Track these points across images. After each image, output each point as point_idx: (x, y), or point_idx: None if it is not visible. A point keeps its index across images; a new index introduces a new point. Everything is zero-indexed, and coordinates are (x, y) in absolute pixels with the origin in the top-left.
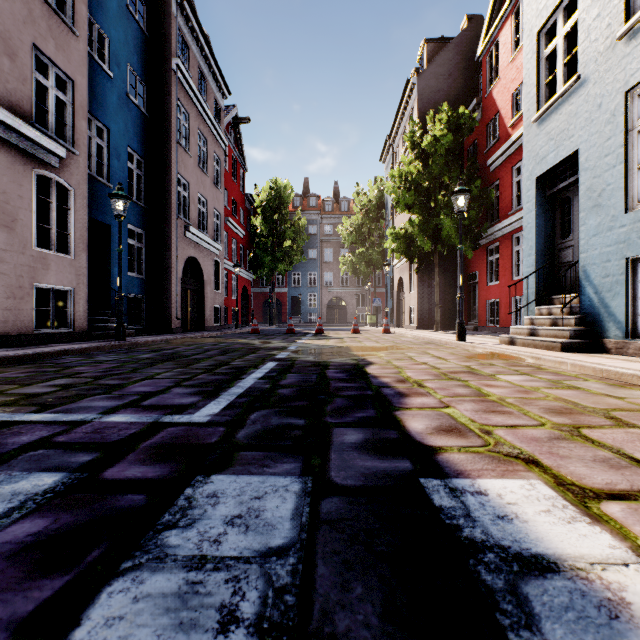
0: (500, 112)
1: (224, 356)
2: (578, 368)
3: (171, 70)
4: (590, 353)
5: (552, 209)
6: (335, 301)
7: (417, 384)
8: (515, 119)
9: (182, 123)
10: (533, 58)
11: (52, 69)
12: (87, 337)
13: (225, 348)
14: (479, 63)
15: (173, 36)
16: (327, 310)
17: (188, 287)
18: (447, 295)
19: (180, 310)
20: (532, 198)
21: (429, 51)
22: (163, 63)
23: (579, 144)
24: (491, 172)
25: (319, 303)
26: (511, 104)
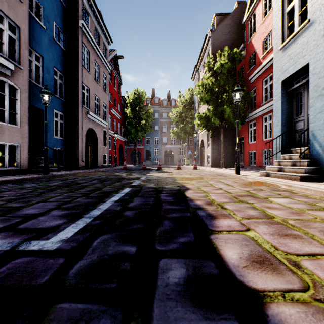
0: (256, 51)
1: (101, 184)
2: (319, 193)
3: (79, 27)
4: (318, 182)
5: (290, 99)
6: (168, 152)
7: (220, 206)
8: (264, 54)
9: (85, 56)
10: (279, 13)
11: (6, 19)
12: (28, 172)
13: (104, 178)
14: (244, 26)
15: (80, 8)
16: (164, 157)
17: (89, 144)
18: (227, 149)
19: (84, 157)
20: (279, 93)
21: (217, 20)
22: (74, 23)
23: (309, 59)
24: (251, 83)
25: (160, 153)
26: (262, 46)
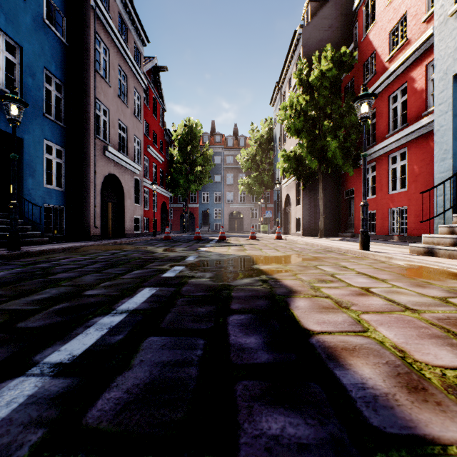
0: (377, 50)
1: (97, 274)
2: None
3: (89, 6)
4: None
5: None
6: (235, 214)
7: None
8: (393, 53)
9: (102, 56)
10: None
11: None
12: None
13: (117, 259)
14: (353, 18)
15: None
16: (229, 221)
17: (109, 200)
18: (327, 208)
19: (99, 220)
20: (448, 98)
21: (312, 8)
22: None
23: None
24: None
25: (223, 215)
26: (388, 41)
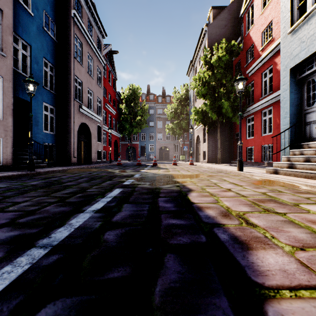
0: (254, 43)
1: (88, 183)
2: None
3: (70, 16)
4: None
5: (300, 88)
6: (163, 148)
7: (243, 220)
8: (264, 46)
9: (78, 48)
10: None
11: None
12: (12, 168)
13: (94, 176)
14: (241, 20)
15: None
16: (159, 153)
17: (82, 140)
18: (223, 144)
19: (76, 152)
20: (287, 81)
21: (214, 13)
22: (66, 12)
23: None
24: (249, 77)
25: (155, 149)
26: (261, 38)
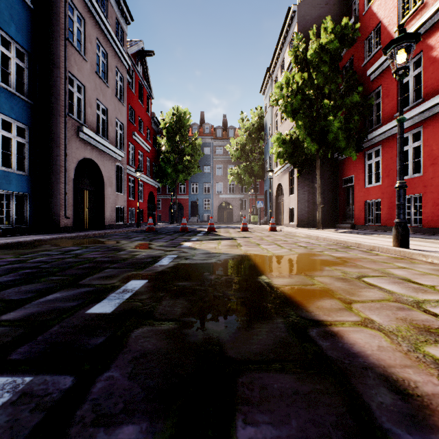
0: (382, 22)
1: None
2: None
3: None
4: None
5: None
6: (224, 205)
7: None
8: (404, 20)
9: (76, 25)
10: None
11: None
12: None
13: (57, 262)
14: None
15: None
16: (218, 212)
17: (85, 187)
18: (323, 197)
19: (72, 209)
20: None
21: None
22: None
23: None
24: (371, 81)
25: (212, 206)
26: (397, 9)
